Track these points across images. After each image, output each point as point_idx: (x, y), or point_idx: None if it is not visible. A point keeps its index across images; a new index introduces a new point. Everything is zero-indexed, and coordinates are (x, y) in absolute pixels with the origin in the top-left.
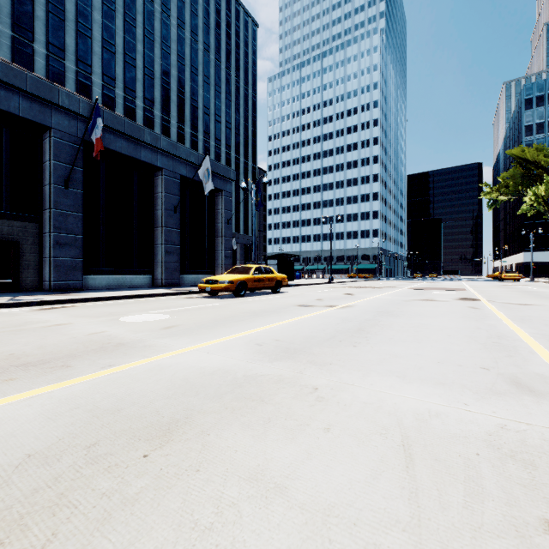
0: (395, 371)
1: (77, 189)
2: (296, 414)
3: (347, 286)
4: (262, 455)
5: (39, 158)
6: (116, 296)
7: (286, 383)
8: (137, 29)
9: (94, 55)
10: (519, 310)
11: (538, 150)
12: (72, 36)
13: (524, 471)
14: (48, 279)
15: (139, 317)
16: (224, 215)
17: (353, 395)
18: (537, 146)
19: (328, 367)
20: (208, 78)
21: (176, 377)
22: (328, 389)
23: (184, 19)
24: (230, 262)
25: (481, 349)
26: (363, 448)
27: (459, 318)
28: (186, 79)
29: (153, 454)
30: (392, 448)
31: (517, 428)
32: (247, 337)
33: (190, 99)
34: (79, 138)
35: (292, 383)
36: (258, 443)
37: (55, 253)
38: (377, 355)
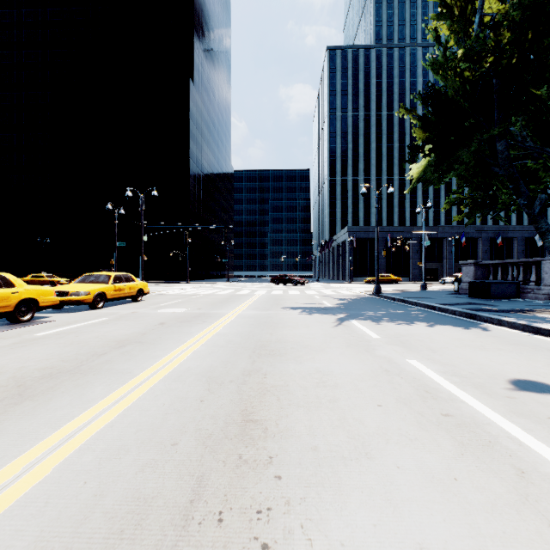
0: None
1: (488, 252)
2: None
3: None
4: None
5: (477, 245)
6: None
7: None
8: None
9: None
10: None
11: None
12: None
13: None
14: None
15: None
16: None
17: None
18: None
19: None
20: None
21: None
22: None
23: None
24: None
25: None
26: None
27: None
28: None
29: None
30: None
31: None
32: None
33: None
34: (488, 237)
35: None
36: None
37: None
38: None
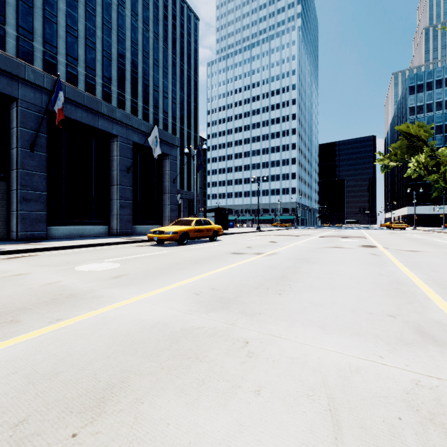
0: (316, 321)
1: (42, 152)
2: (228, 374)
3: (272, 235)
4: (193, 429)
5: (8, 125)
6: (75, 245)
7: (220, 337)
8: (97, 18)
9: (59, 38)
10: (410, 257)
11: (419, 127)
12: (40, 21)
13: (446, 439)
14: (15, 230)
15: (93, 266)
16: (170, 175)
17: (281, 349)
18: (418, 123)
19: (257, 317)
20: (157, 61)
21: (118, 332)
22: (257, 342)
23: (137, 11)
24: (175, 214)
25: (386, 296)
26: (292, 415)
27: (363, 265)
28: (139, 61)
29: (82, 432)
30: (320, 413)
31: (430, 384)
32: (187, 286)
33: (142, 78)
34: (43, 108)
35: (225, 337)
36: (191, 412)
37: (21, 207)
38: (300, 303)
